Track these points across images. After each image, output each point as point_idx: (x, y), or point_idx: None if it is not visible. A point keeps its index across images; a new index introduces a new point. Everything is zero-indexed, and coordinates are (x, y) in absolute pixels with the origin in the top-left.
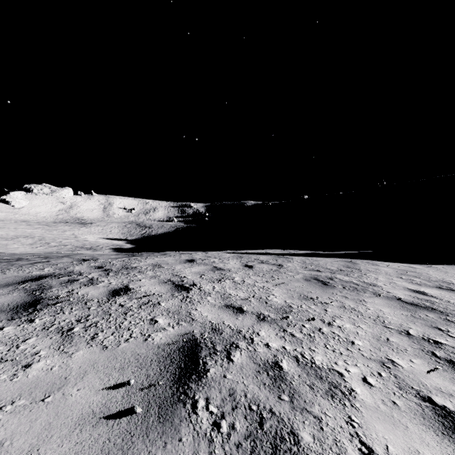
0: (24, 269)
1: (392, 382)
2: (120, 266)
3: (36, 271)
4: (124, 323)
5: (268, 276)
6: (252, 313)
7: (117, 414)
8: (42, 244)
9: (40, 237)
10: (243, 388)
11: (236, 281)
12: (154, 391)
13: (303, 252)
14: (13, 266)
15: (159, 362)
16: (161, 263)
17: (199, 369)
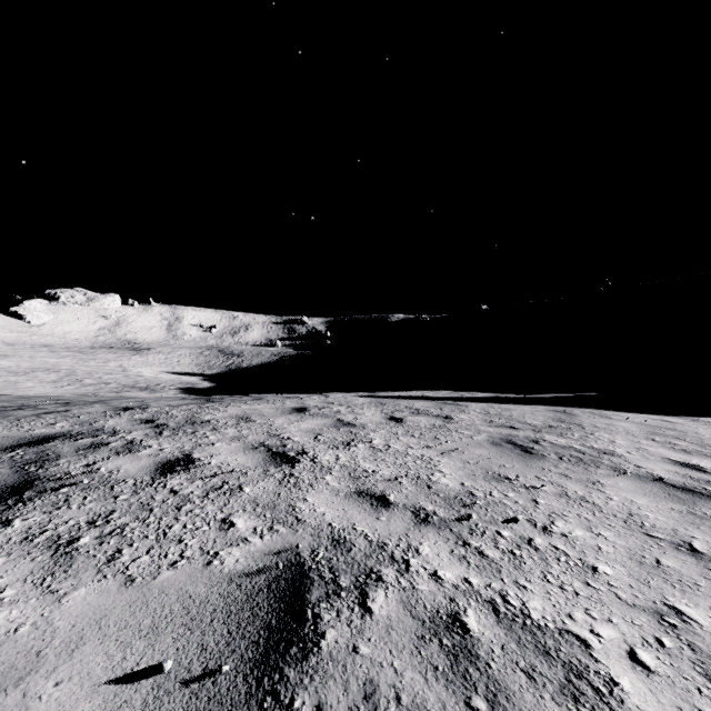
0: (22, 424)
1: (688, 662)
2: (183, 419)
3: (41, 429)
4: (173, 527)
5: (429, 437)
6: (405, 507)
7: None
8: (71, 382)
9: (68, 370)
10: (392, 679)
11: (375, 447)
12: (211, 687)
13: (483, 396)
14: (6, 419)
15: (228, 616)
16: (251, 414)
17: (305, 631)
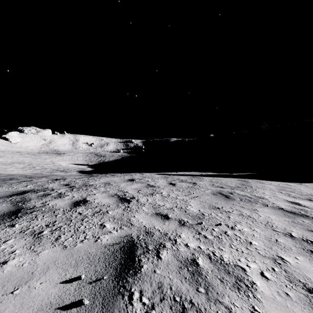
0: (13, 186)
1: (283, 276)
2: (81, 184)
3: (21, 188)
4: (80, 227)
5: (186, 191)
6: (175, 219)
7: (69, 305)
8: (30, 168)
9: (28, 163)
10: (169, 282)
11: (163, 195)
12: (100, 284)
13: (210, 174)
14: (6, 184)
15: (105, 260)
16: (110, 182)
17: (135, 265)
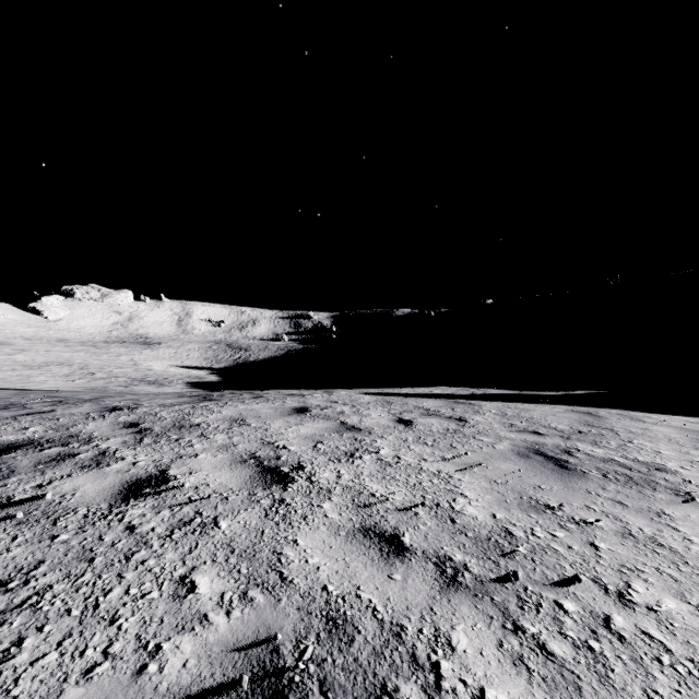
0: None
1: None
2: (171, 422)
3: (9, 435)
4: (110, 592)
5: (444, 446)
6: (425, 555)
7: None
8: (82, 376)
9: (81, 364)
10: None
11: (383, 459)
12: None
13: (494, 393)
14: None
15: None
16: (246, 415)
17: None
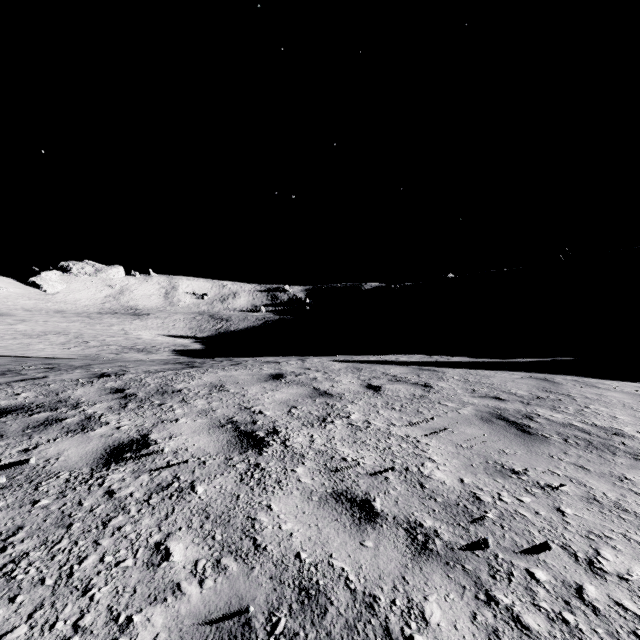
0: None
1: None
2: (154, 388)
3: (2, 400)
4: (85, 560)
5: (411, 411)
6: (396, 521)
7: None
8: (77, 344)
9: (76, 333)
10: None
11: (354, 423)
12: None
13: (456, 360)
14: None
15: None
16: (225, 381)
17: None
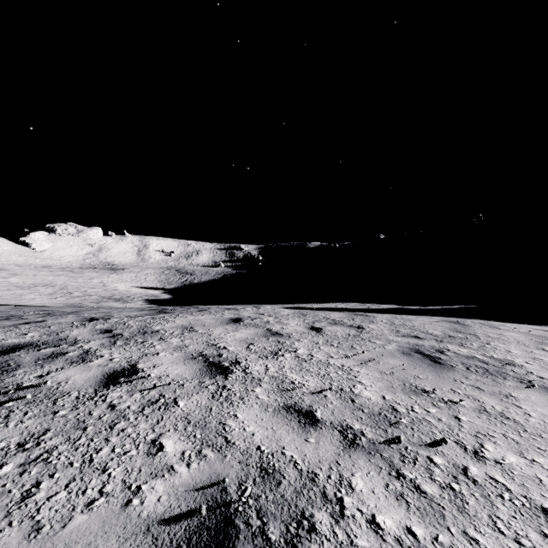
0: None
1: None
2: (136, 329)
3: (13, 338)
4: (101, 451)
5: (346, 347)
6: (332, 425)
7: None
8: (63, 295)
9: (62, 285)
10: None
11: (300, 356)
12: None
13: (385, 307)
14: None
15: None
16: (194, 324)
17: None
